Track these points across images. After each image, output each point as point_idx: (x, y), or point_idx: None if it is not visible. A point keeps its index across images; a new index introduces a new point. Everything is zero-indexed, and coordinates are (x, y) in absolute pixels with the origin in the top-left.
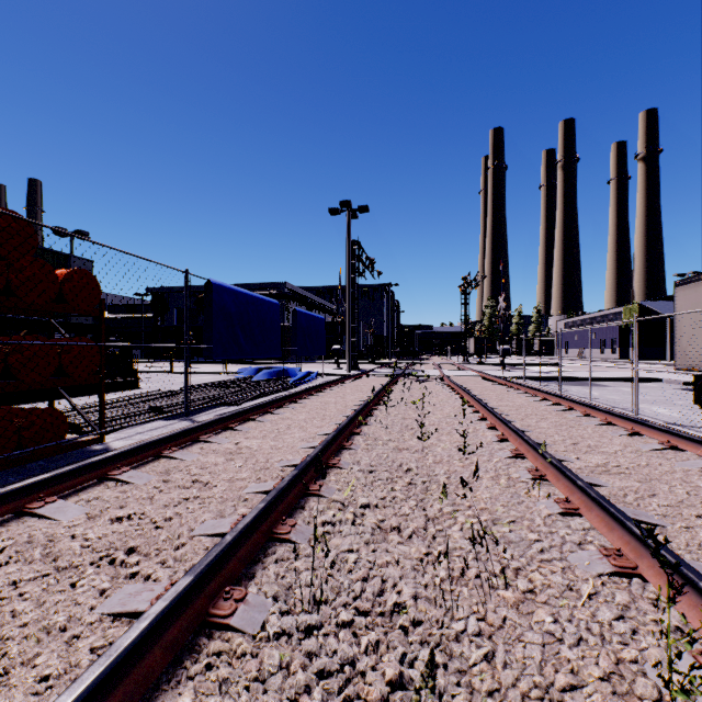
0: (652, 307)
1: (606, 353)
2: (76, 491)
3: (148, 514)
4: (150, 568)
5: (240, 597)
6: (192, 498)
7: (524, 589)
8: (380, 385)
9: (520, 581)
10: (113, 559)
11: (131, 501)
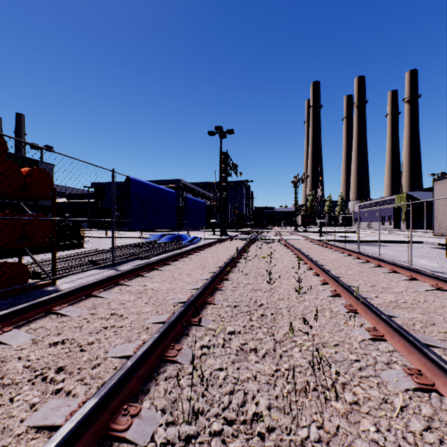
0: (414, 195)
1: (385, 225)
2: (27, 322)
3: (76, 340)
4: (71, 385)
5: (135, 412)
6: (109, 327)
7: (351, 401)
8: (241, 245)
9: (347, 395)
10: (45, 377)
11: (65, 330)
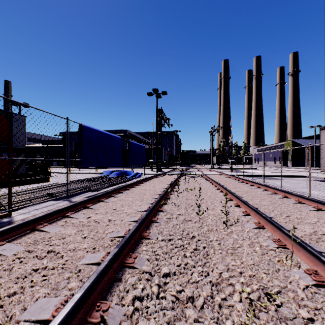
0: (298, 142)
1: (276, 163)
2: None
3: None
4: None
5: None
6: (39, 270)
7: None
8: (172, 179)
9: None
10: None
11: None
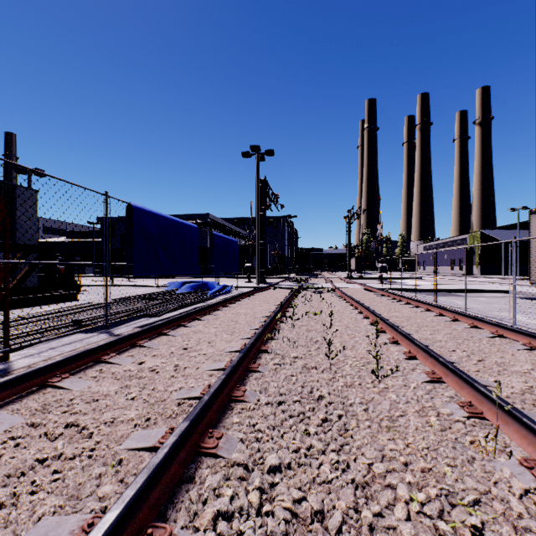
0: (490, 234)
1: (455, 270)
2: None
3: None
4: None
5: None
6: (48, 461)
7: None
8: (284, 297)
9: None
10: None
11: None
